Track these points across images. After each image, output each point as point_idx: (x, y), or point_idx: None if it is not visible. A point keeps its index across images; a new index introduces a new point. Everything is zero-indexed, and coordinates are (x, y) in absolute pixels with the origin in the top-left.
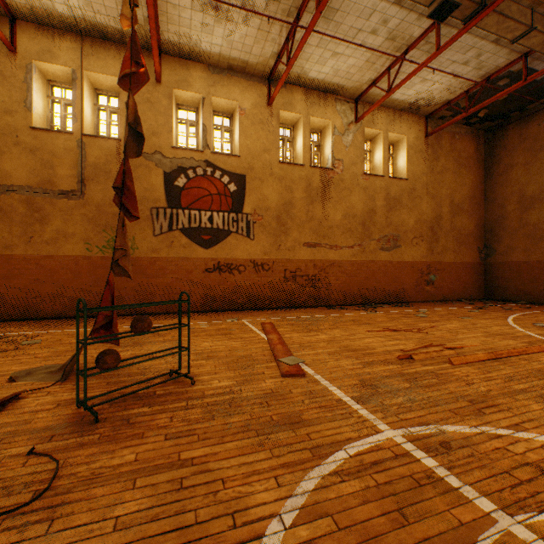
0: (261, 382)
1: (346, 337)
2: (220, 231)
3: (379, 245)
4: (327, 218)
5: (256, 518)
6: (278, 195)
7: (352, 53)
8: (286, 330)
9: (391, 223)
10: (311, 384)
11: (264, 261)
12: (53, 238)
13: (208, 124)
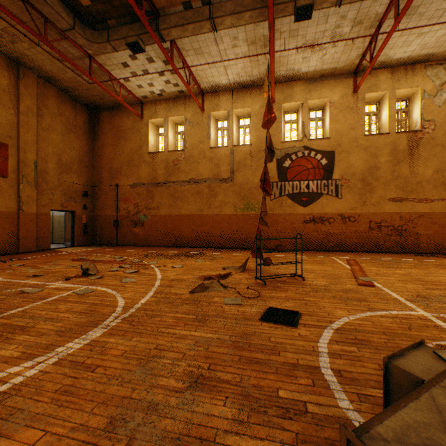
0: (343, 285)
1: (421, 274)
2: (314, 194)
3: None
4: (415, 175)
5: (337, 316)
6: (363, 161)
7: (440, 27)
8: (366, 265)
9: None
10: (377, 290)
11: (350, 214)
12: (219, 205)
13: (305, 120)
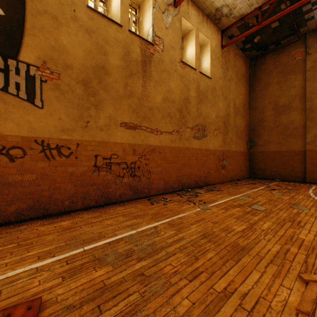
0: None
1: None
2: None
3: (192, 133)
4: (148, 98)
5: None
6: (85, 51)
7: None
8: None
9: (201, 114)
10: None
11: (62, 142)
12: None
13: None
